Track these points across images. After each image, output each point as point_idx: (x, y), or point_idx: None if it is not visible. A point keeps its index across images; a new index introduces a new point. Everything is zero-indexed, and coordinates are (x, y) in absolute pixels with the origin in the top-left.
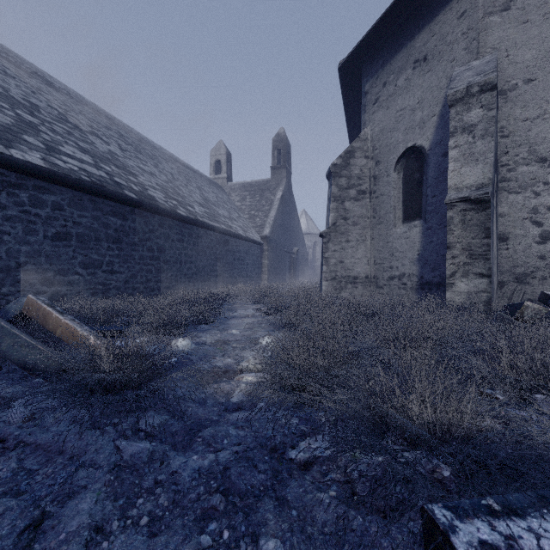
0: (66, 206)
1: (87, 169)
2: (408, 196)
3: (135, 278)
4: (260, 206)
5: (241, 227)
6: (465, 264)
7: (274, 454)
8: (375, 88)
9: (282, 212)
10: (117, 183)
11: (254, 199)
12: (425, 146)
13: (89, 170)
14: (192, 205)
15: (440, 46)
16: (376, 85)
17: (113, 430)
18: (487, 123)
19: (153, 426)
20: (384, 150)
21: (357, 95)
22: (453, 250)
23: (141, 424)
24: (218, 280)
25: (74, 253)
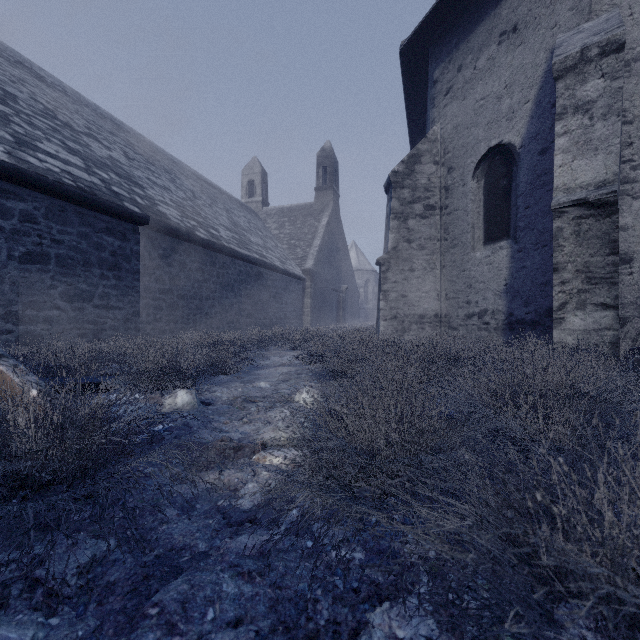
0: (41, 218)
1: (73, 173)
2: (491, 210)
3: (139, 315)
4: (302, 234)
5: (278, 258)
6: (580, 291)
7: None
8: (446, 75)
9: (328, 242)
10: (115, 193)
11: (295, 226)
12: (515, 143)
13: (77, 174)
14: (216, 228)
15: (536, 10)
16: (449, 70)
17: None
18: (611, 97)
19: (63, 576)
20: (459, 153)
21: (423, 90)
22: (562, 273)
23: (43, 570)
24: (249, 322)
25: (53, 281)
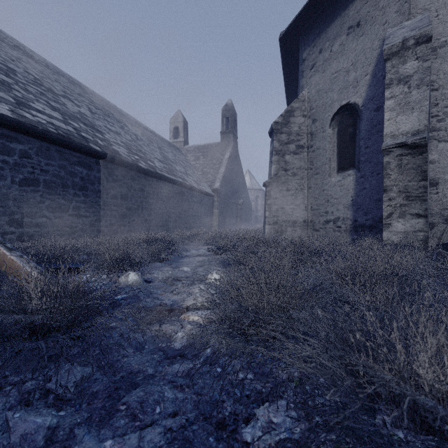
0: (34, 155)
1: (55, 123)
2: (342, 148)
3: (100, 221)
4: (212, 165)
5: (195, 181)
6: (402, 205)
7: (222, 431)
8: (311, 55)
9: (230, 170)
10: (83, 137)
11: (207, 159)
12: (359, 103)
13: (57, 124)
14: (152, 161)
15: (373, 12)
16: (313, 52)
17: (15, 391)
18: (423, 73)
19: (65, 387)
20: (320, 109)
21: (295, 65)
22: (389, 193)
23: (52, 383)
24: (175, 225)
25: (41, 198)
